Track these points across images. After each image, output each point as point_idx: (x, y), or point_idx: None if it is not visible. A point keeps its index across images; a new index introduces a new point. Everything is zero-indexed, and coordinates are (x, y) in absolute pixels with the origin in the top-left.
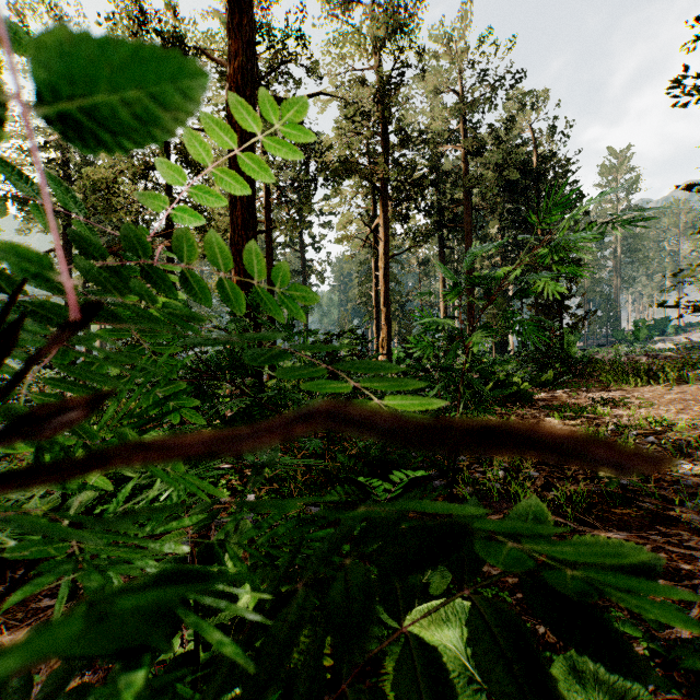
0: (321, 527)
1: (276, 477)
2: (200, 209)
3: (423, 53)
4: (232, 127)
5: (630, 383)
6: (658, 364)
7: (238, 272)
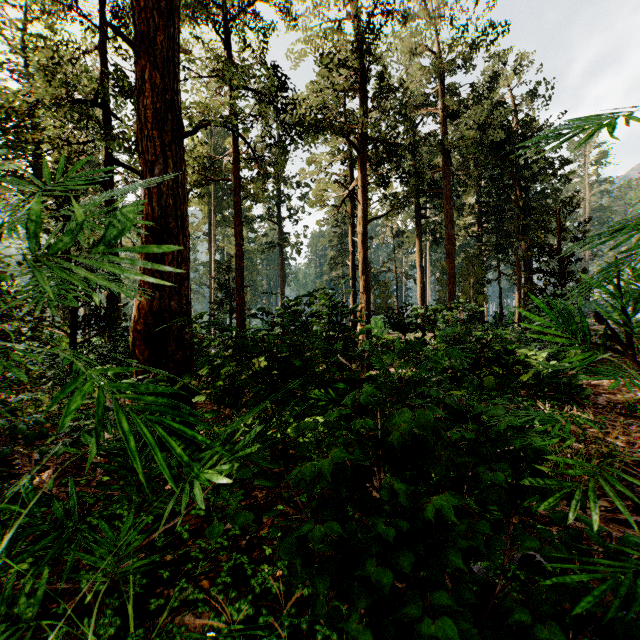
0: None
1: None
2: None
3: None
4: None
5: None
6: None
7: (149, 198)
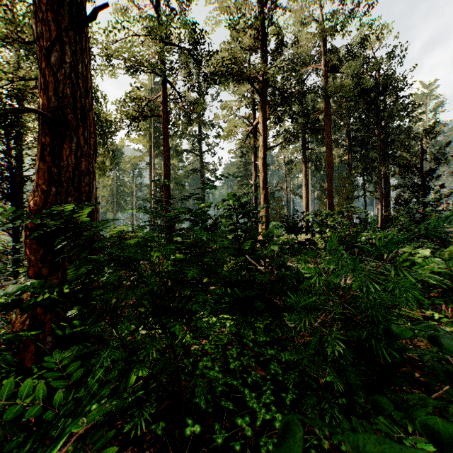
0: None
1: None
2: None
3: None
4: None
5: None
6: None
7: (44, 87)
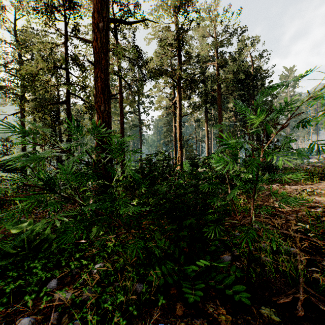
0: (143, 308)
1: (114, 249)
2: (84, 88)
3: (199, 13)
4: (95, 34)
5: (311, 180)
6: (317, 170)
7: (99, 118)
